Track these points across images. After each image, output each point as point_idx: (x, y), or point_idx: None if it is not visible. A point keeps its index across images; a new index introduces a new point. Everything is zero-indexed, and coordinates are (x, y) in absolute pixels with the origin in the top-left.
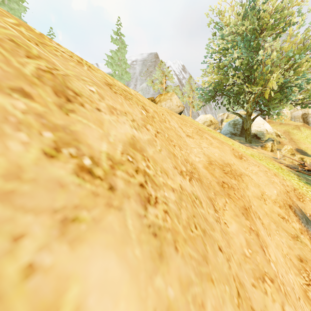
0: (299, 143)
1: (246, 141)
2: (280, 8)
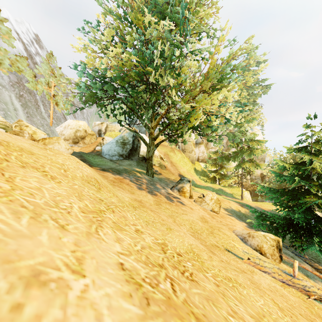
0: (178, 167)
1: (147, 174)
2: None
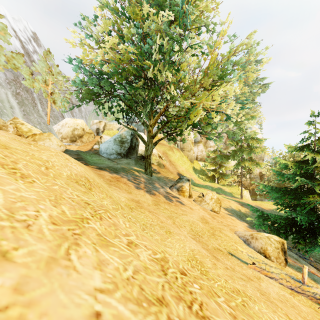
0: (176, 165)
1: (146, 173)
2: None
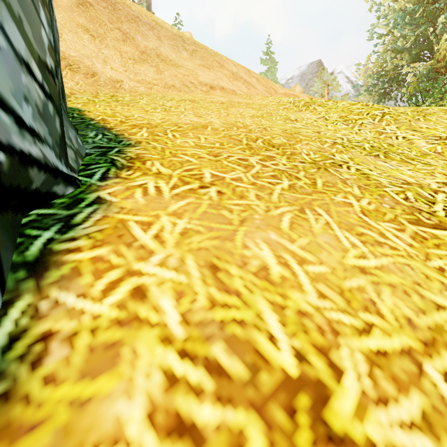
0: None
1: None
2: None
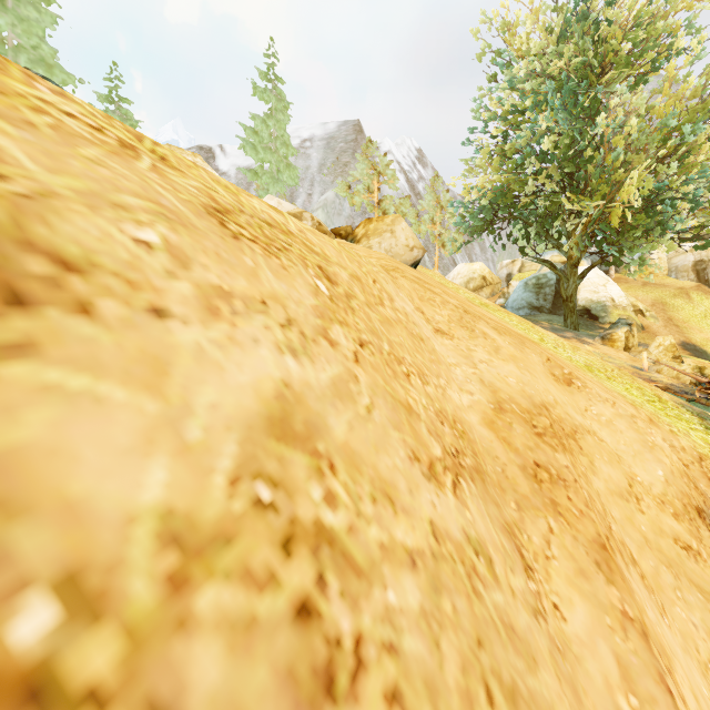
0: (687, 328)
1: (565, 326)
2: (647, 16)
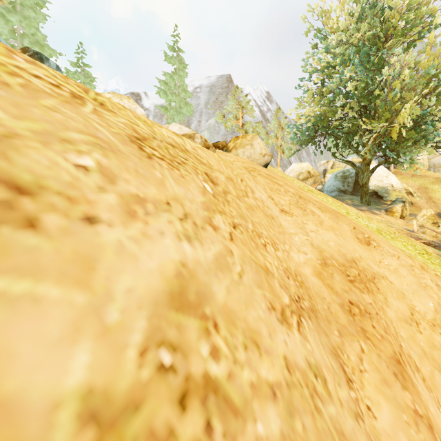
0: None
1: (361, 202)
2: (415, 4)
